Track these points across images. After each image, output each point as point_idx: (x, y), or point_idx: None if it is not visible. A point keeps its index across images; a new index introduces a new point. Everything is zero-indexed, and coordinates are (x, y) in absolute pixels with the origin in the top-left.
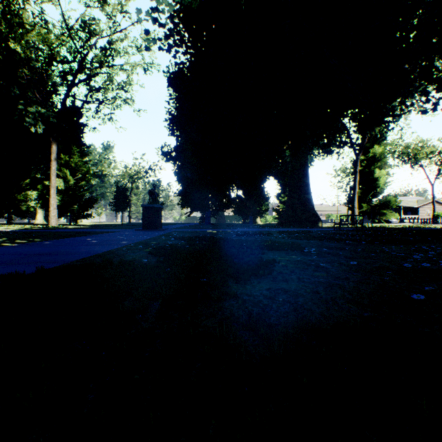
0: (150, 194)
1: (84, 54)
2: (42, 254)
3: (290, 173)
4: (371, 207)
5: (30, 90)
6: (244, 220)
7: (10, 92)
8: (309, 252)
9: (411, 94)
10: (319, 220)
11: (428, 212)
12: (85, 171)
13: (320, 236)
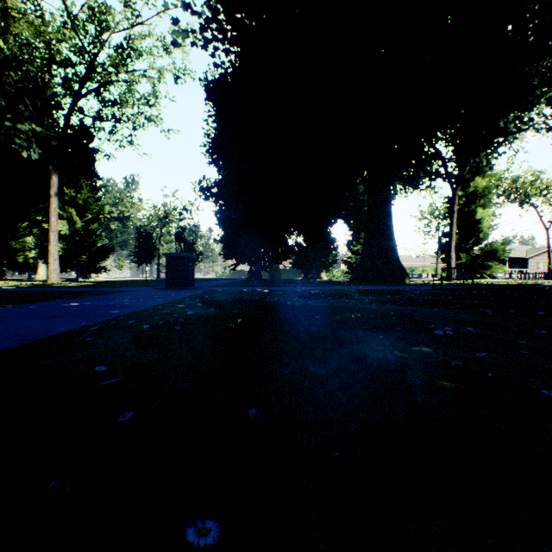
0: (177, 238)
1: (94, 55)
2: None
3: (367, 213)
4: (471, 258)
5: (22, 101)
6: (306, 275)
7: None
8: (442, 335)
9: (530, 107)
10: (406, 275)
11: (540, 264)
12: (98, 211)
13: (429, 299)
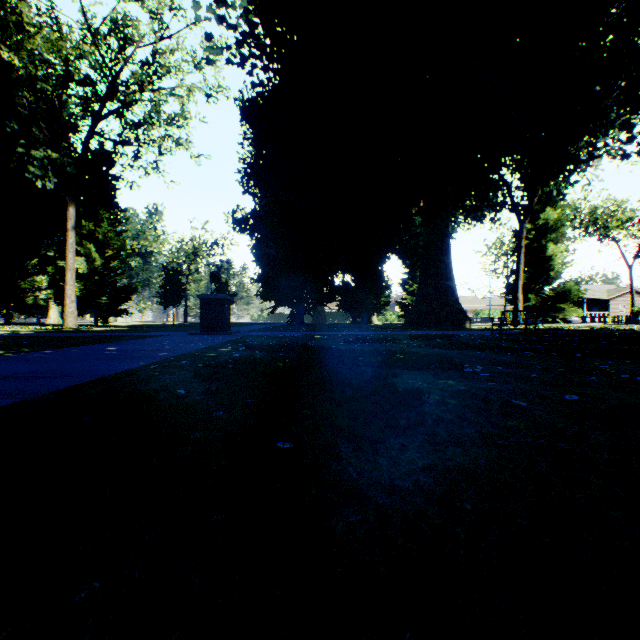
0: (213, 279)
1: (116, 72)
2: (7, 377)
3: (423, 249)
4: (541, 299)
5: (36, 124)
6: (354, 319)
7: (6, 127)
8: (472, 373)
9: (604, 131)
10: (466, 319)
11: (623, 307)
12: (119, 246)
13: (479, 344)
